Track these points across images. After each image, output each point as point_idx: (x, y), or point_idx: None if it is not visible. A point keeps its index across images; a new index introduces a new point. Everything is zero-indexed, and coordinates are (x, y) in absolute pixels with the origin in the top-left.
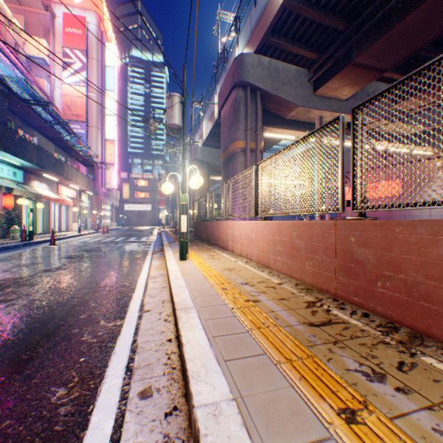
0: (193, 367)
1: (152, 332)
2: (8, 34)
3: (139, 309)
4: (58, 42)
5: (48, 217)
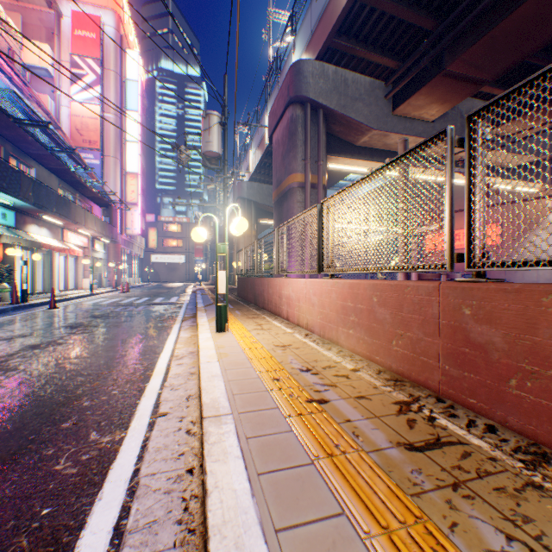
0: (220, 547)
1: (165, 455)
2: None
3: (152, 411)
4: (65, 48)
5: (50, 272)
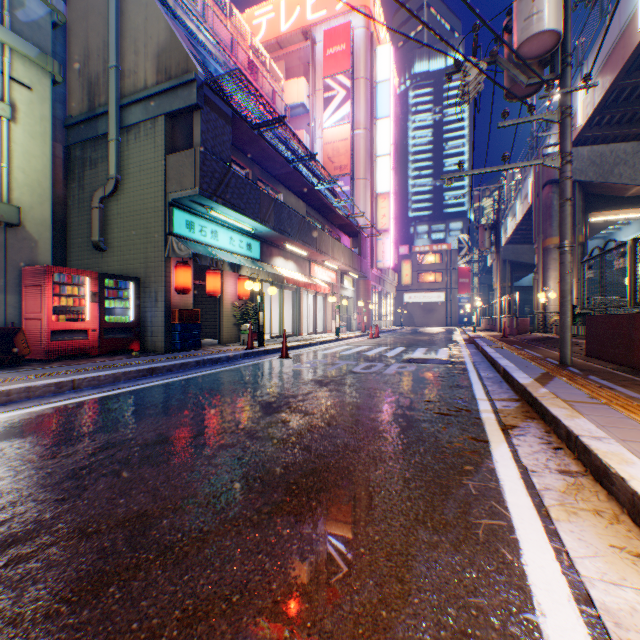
0: None
1: None
2: (265, 83)
3: None
4: (318, 77)
5: (297, 312)
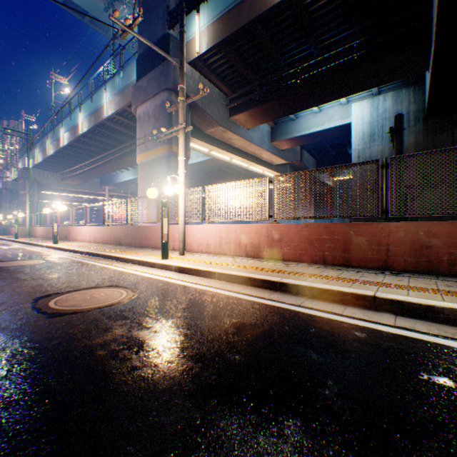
0: None
1: None
2: None
3: None
4: None
5: None
